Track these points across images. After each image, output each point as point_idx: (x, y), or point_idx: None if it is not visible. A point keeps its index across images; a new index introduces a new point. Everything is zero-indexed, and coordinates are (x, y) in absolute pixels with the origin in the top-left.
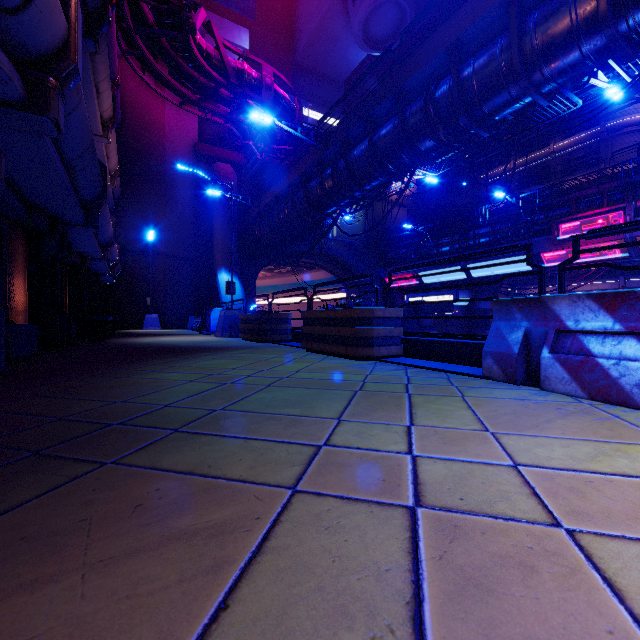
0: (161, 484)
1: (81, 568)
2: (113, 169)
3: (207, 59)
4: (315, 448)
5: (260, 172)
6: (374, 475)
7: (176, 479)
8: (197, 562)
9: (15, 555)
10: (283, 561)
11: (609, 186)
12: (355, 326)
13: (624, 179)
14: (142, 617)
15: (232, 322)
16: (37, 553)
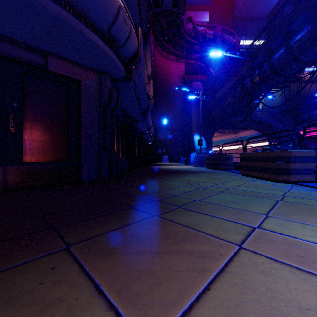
0: (175, 228)
1: (150, 252)
2: (151, 95)
3: (189, 35)
4: (251, 228)
5: (215, 82)
6: (294, 251)
7: (181, 227)
8: (194, 265)
9: (130, 241)
10: (236, 279)
11: None
12: (276, 162)
13: None
14: (174, 279)
15: (201, 159)
16: (136, 242)
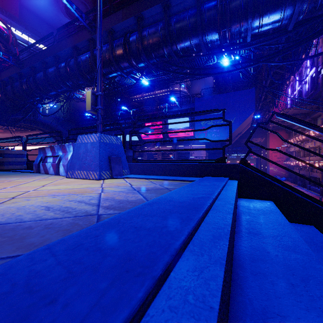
0: None
1: None
2: None
3: None
4: None
5: None
6: None
7: None
8: None
9: None
10: None
11: (159, 112)
12: None
13: (162, 111)
14: None
15: None
16: None
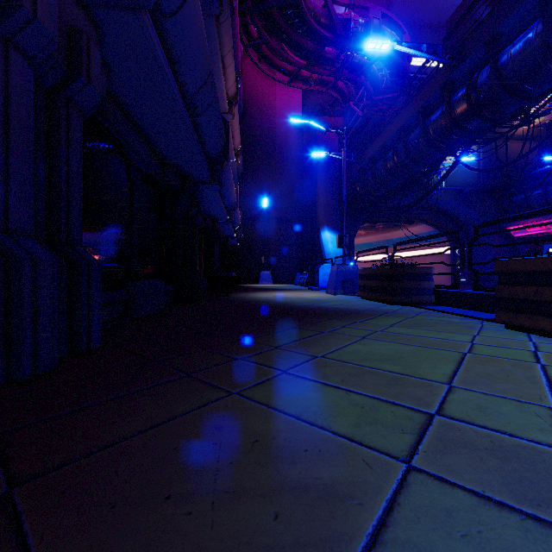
0: None
1: None
2: (237, 148)
3: (315, 19)
4: None
5: (359, 131)
6: None
7: None
8: None
9: None
10: None
11: None
12: None
13: None
14: None
15: (345, 278)
16: None
